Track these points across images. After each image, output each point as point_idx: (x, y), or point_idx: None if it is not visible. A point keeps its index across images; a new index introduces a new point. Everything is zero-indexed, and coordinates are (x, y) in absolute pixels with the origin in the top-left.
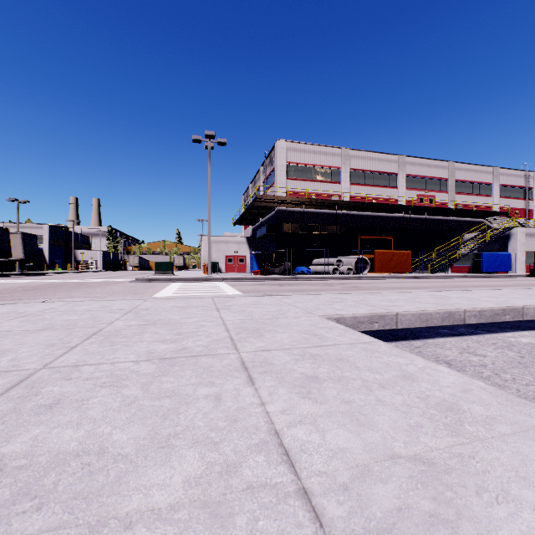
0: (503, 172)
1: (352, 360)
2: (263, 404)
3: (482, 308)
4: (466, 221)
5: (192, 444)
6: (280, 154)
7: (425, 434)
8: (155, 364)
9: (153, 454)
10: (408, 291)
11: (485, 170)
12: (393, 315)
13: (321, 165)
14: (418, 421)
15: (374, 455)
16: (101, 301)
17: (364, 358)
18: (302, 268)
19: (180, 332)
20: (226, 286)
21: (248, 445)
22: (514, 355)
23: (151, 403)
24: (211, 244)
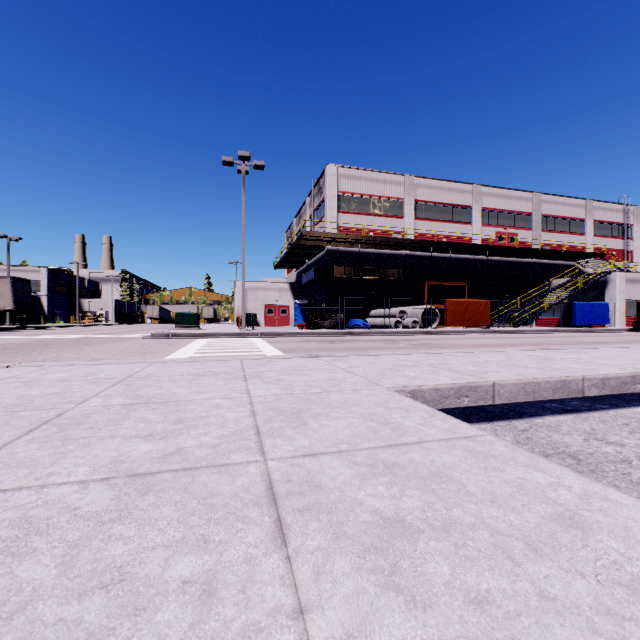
0: (598, 206)
1: (457, 477)
2: (301, 611)
3: (606, 374)
4: (553, 265)
5: None
6: (331, 181)
7: None
8: (115, 490)
9: None
10: (496, 350)
11: (576, 204)
12: (488, 386)
13: (380, 195)
14: None
15: None
16: (89, 365)
17: (476, 471)
18: (357, 321)
19: (180, 418)
20: (264, 343)
21: None
22: None
23: (59, 611)
24: (247, 291)
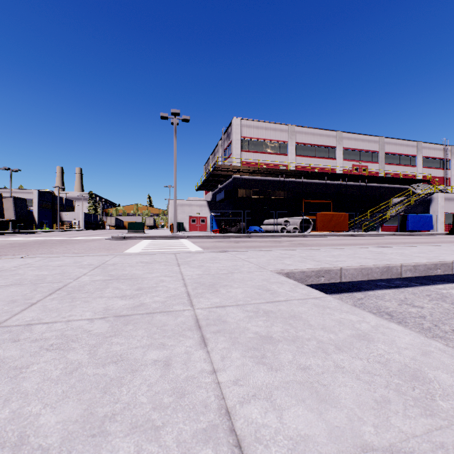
0: (425, 146)
1: (305, 317)
2: (215, 371)
3: (417, 263)
4: (394, 188)
5: (129, 430)
6: (236, 130)
7: (396, 413)
8: (109, 323)
9: (80, 446)
10: (348, 247)
11: (410, 144)
12: (337, 270)
13: (271, 139)
14: (384, 395)
15: (342, 446)
16: (74, 257)
17: (317, 315)
18: (254, 228)
19: (140, 287)
20: (189, 243)
21: (194, 432)
22: (449, 307)
23: (94, 371)
24: (177, 207)
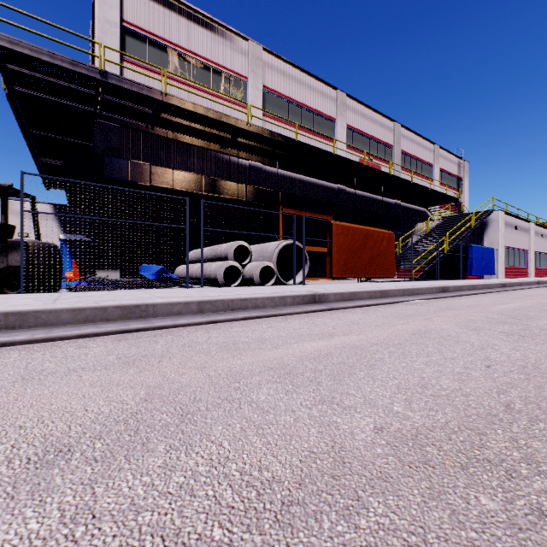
0: (442, 154)
1: None
2: None
3: None
4: (410, 209)
5: None
6: None
7: None
8: None
9: None
10: None
11: (427, 146)
12: None
13: (208, 58)
14: None
15: None
16: None
17: None
18: (150, 269)
19: None
20: None
21: None
22: None
23: None
24: None
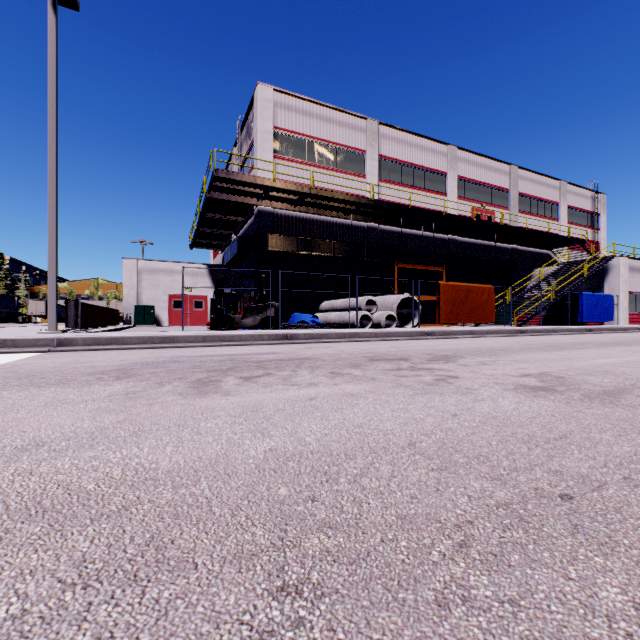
0: (570, 189)
1: None
2: None
3: None
4: (530, 253)
5: None
6: (263, 110)
7: None
8: None
9: None
10: None
11: (551, 184)
12: None
13: (334, 141)
14: None
15: None
16: None
17: None
18: (302, 317)
19: None
20: None
21: None
22: None
23: None
24: (141, 274)
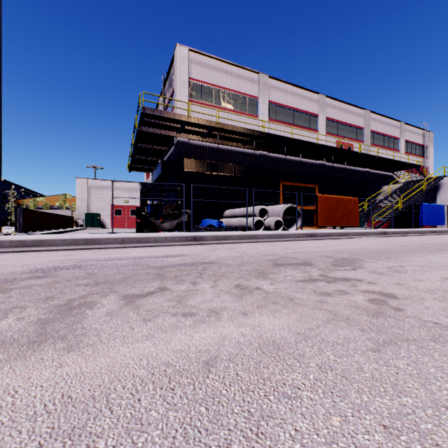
0: (407, 128)
1: None
2: None
3: None
4: (378, 174)
5: None
6: (181, 64)
7: None
8: None
9: None
10: None
11: (393, 124)
12: None
13: (235, 90)
14: None
15: None
16: None
17: None
18: (210, 221)
19: None
20: None
21: None
22: None
23: None
24: (90, 190)
